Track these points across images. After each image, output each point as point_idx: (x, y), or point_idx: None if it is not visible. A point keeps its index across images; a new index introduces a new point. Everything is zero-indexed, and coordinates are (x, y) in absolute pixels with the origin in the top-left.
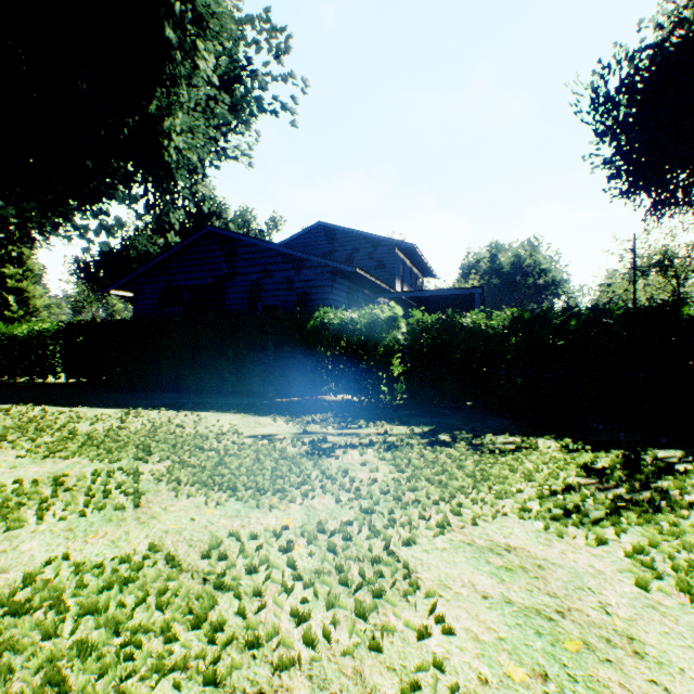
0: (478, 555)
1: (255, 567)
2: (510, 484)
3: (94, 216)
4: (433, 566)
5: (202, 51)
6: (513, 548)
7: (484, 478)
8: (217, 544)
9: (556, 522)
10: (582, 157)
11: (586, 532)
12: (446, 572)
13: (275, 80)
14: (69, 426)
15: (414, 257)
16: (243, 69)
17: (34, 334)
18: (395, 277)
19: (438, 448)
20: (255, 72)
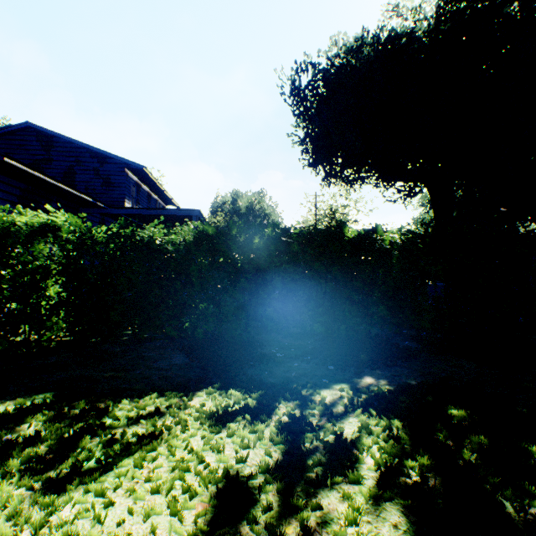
0: None
1: None
2: None
3: None
4: None
5: None
6: None
7: None
8: None
9: None
10: (288, 134)
11: None
12: None
13: None
14: None
15: (150, 181)
16: None
17: None
18: (124, 196)
19: None
20: None
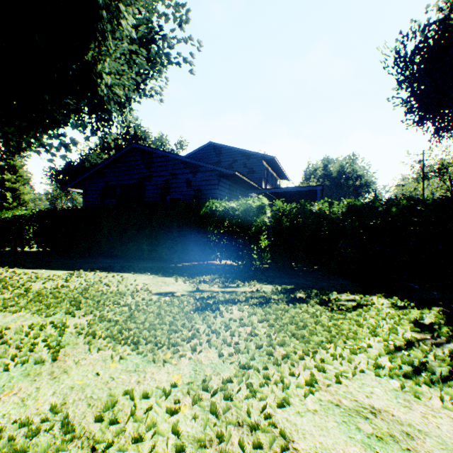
0: (348, 420)
1: (141, 436)
2: (360, 339)
3: (56, 137)
4: (307, 434)
5: (123, 12)
6: (377, 410)
7: (338, 333)
8: (112, 405)
9: (408, 379)
10: (387, 99)
11: (440, 394)
12: (320, 441)
13: (179, 41)
14: (27, 285)
15: (274, 166)
16: (156, 33)
17: (15, 218)
18: (261, 179)
19: (298, 304)
20: (164, 35)
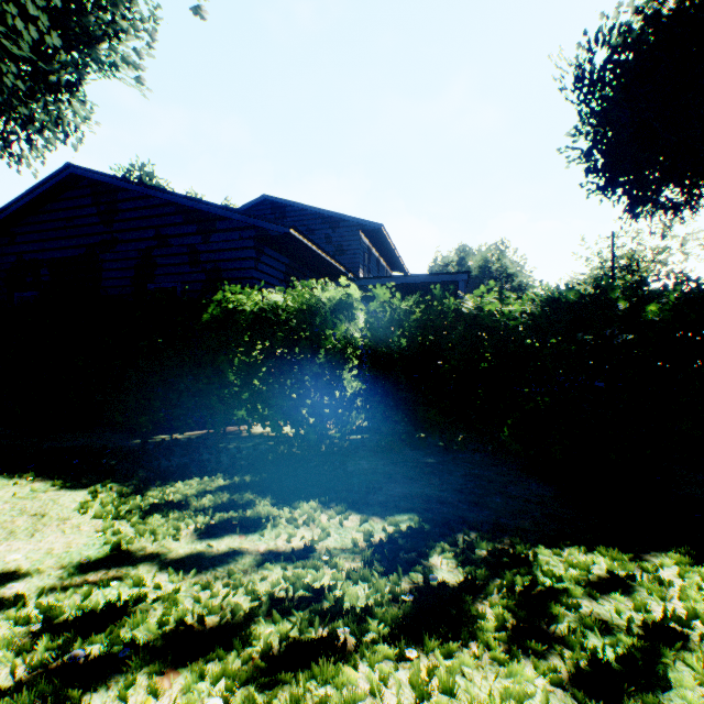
0: None
1: None
2: None
3: None
4: None
5: None
6: None
7: None
8: None
9: None
10: (559, 150)
11: None
12: None
13: None
14: None
15: (382, 244)
16: None
17: None
18: (358, 265)
19: (441, 659)
20: None
